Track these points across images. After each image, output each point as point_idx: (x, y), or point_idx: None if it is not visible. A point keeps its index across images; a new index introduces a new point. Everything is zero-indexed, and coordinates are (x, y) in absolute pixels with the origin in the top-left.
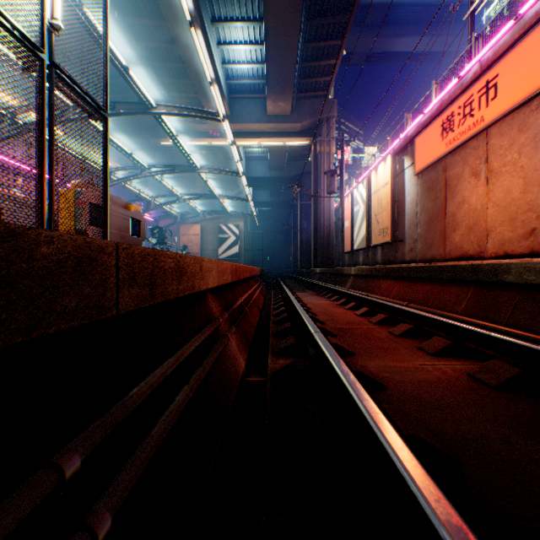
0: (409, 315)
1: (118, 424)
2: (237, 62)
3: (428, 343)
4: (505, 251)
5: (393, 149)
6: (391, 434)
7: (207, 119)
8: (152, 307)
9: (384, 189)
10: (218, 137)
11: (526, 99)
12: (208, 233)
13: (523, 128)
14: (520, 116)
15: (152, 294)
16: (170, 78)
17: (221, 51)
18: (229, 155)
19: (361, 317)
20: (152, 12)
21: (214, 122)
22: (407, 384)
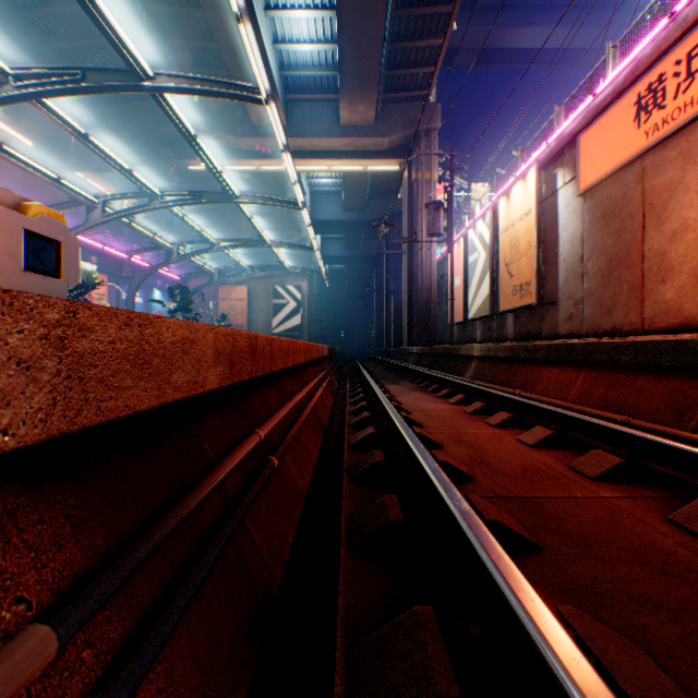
0: None
1: None
2: (296, 40)
3: None
4: None
5: (537, 160)
6: None
7: (240, 99)
8: None
9: (523, 222)
10: (270, 159)
11: None
12: (258, 297)
13: None
14: None
15: None
16: (198, 68)
17: (271, 21)
18: (287, 188)
19: (542, 453)
20: None
21: (264, 135)
22: None
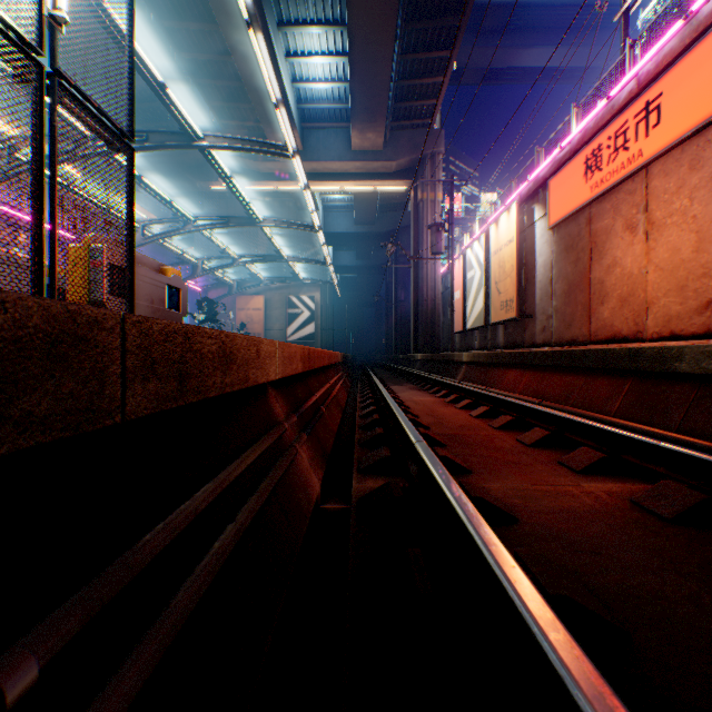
0: (544, 416)
1: (113, 597)
2: (312, 79)
3: (572, 456)
4: (672, 330)
5: (520, 195)
6: (535, 601)
7: (272, 154)
8: (184, 409)
9: (507, 248)
10: (287, 180)
11: (701, 125)
12: (274, 307)
13: (696, 165)
14: (692, 148)
15: (181, 391)
16: (223, 102)
17: (291, 64)
18: (301, 204)
19: (478, 420)
20: (198, 12)
21: (282, 160)
22: (547, 515)
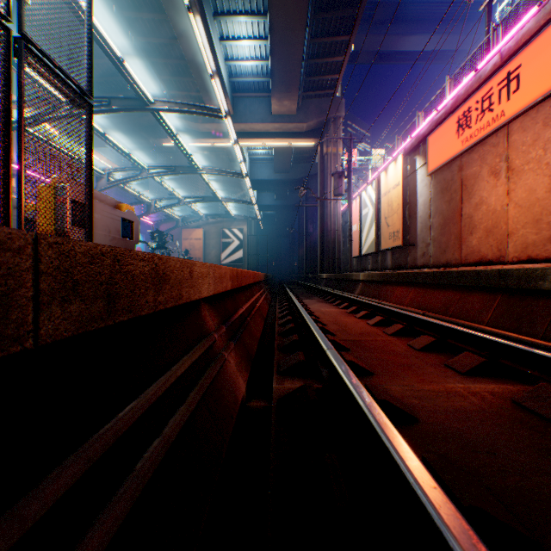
0: (430, 325)
1: None
2: (241, 58)
3: (456, 360)
4: (529, 255)
5: (404, 149)
6: (466, 535)
7: (209, 116)
8: (116, 326)
9: (395, 190)
10: (221, 138)
11: None
12: (211, 237)
13: (549, 122)
14: (545, 108)
15: (110, 310)
16: (171, 76)
17: (224, 46)
18: (232, 157)
19: (375, 327)
20: (151, 5)
21: (217, 122)
22: (443, 415)
